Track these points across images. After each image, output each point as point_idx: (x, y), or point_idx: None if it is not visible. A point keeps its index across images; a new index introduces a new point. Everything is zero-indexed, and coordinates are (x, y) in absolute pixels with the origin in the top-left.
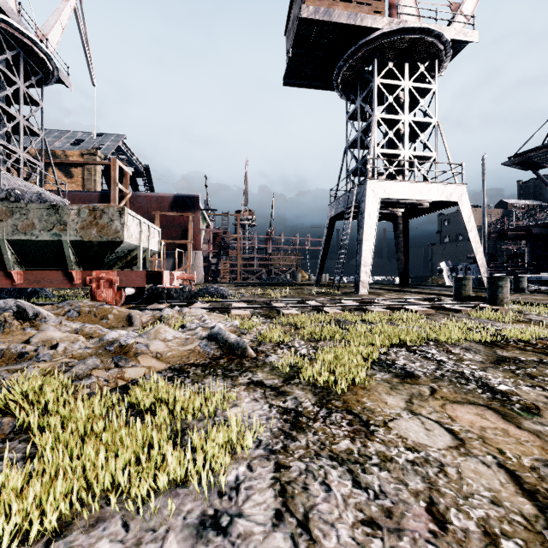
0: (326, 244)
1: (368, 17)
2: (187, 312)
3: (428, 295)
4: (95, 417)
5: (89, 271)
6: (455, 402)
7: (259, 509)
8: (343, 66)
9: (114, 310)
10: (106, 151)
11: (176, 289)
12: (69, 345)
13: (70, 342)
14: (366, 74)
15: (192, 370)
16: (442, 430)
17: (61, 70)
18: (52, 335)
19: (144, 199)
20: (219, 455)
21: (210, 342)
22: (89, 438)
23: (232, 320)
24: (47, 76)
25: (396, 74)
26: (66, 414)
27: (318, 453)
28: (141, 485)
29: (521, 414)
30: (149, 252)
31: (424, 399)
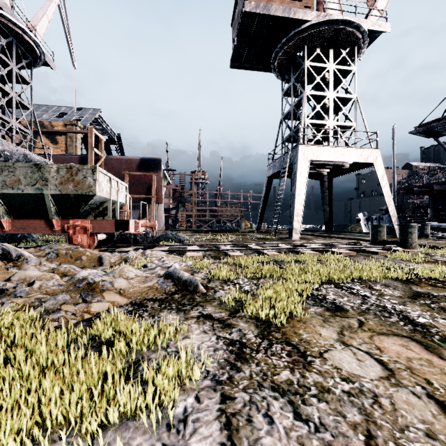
0: (265, 198)
1: (300, 11)
2: (149, 254)
3: (349, 240)
4: (57, 350)
5: (67, 220)
6: (382, 333)
7: (205, 443)
8: (279, 52)
9: (87, 252)
10: (85, 122)
11: (141, 235)
12: (44, 283)
13: (46, 280)
14: (298, 58)
15: (150, 304)
16: (372, 360)
17: (47, 55)
18: (30, 274)
19: (115, 162)
20: (168, 389)
21: (166, 279)
22: (49, 371)
23: (186, 261)
24: (35, 60)
25: (322, 59)
26: (32, 347)
27: (260, 384)
28: (92, 420)
29: (442, 345)
30: (118, 204)
31: (353, 331)
